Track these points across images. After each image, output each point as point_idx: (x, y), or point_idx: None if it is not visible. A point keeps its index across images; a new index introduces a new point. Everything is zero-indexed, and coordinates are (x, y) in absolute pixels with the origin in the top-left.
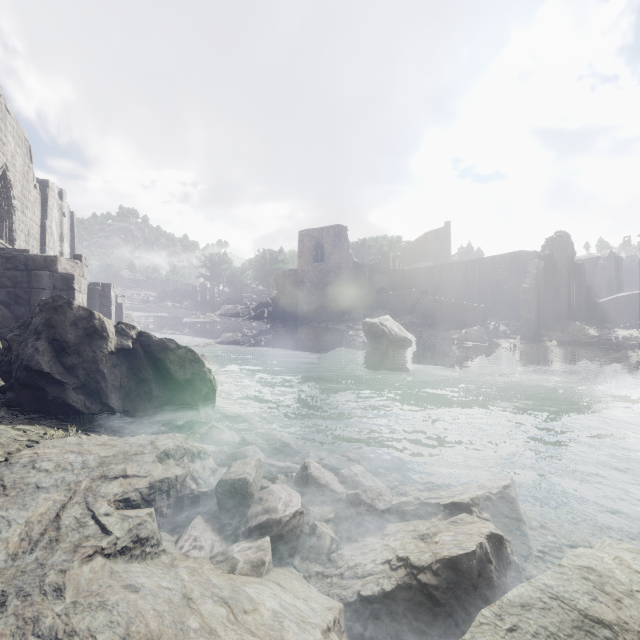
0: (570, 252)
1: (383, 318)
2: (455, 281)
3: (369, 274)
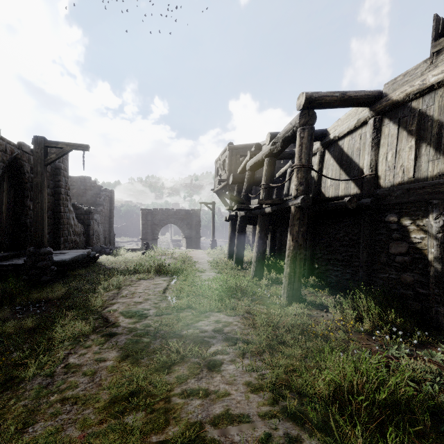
0: None
1: None
2: None
3: None
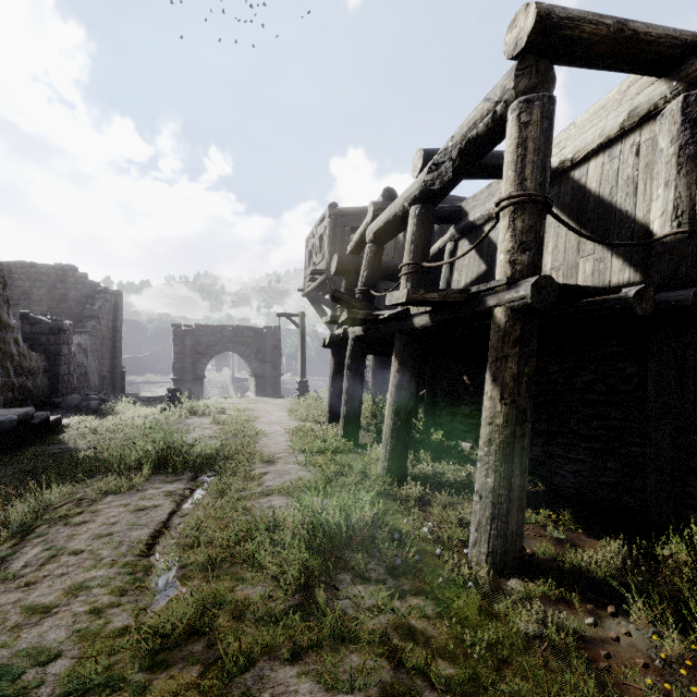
0: None
1: None
2: None
3: None
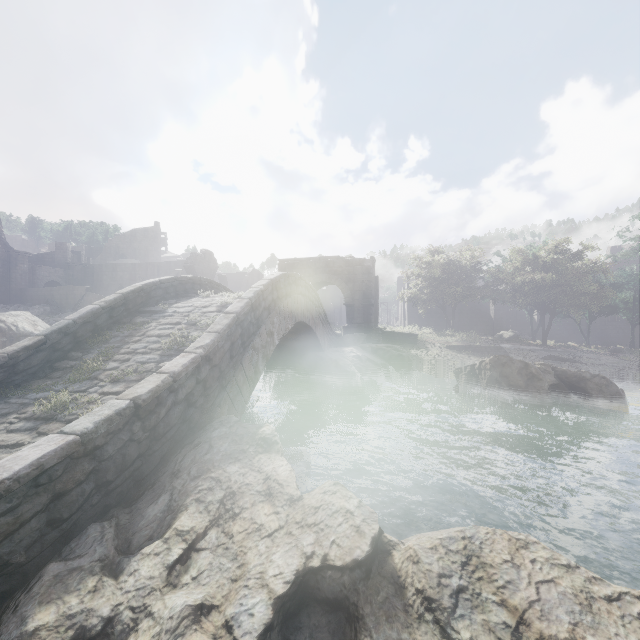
0: (214, 266)
1: (9, 313)
2: (138, 281)
3: (32, 264)
